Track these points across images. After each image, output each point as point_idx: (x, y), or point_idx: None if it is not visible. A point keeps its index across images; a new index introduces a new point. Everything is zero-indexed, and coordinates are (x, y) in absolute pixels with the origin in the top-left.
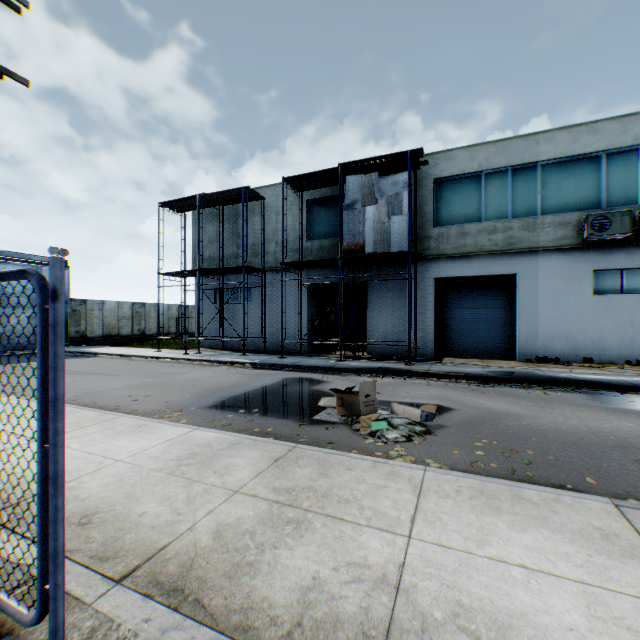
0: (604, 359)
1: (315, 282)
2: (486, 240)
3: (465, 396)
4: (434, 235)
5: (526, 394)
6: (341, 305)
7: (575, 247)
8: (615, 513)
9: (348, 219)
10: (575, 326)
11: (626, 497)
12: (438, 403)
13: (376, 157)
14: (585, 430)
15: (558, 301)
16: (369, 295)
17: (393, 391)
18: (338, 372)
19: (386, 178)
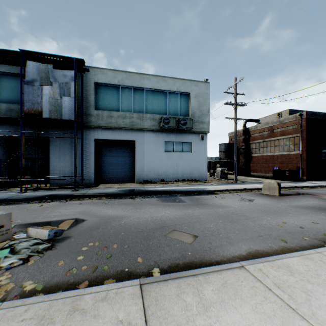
0: (168, 180)
1: (4, 134)
2: (122, 121)
3: (99, 208)
4: (94, 114)
5: (133, 202)
6: (22, 152)
7: (158, 130)
8: (138, 294)
9: (29, 91)
10: (158, 166)
11: (154, 266)
12: (78, 217)
13: (52, 54)
14: (151, 220)
15: (152, 154)
16: (51, 146)
17: (50, 212)
18: (13, 202)
19: (59, 70)
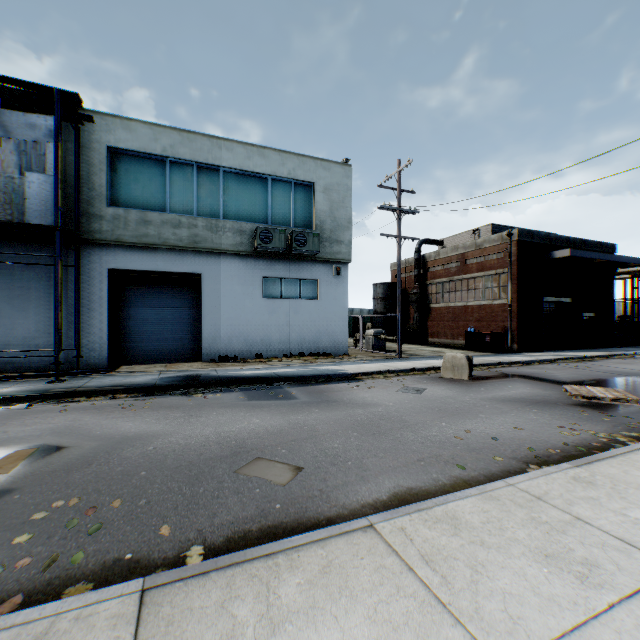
0: (271, 354)
1: None
2: (171, 233)
3: (105, 419)
4: (109, 216)
5: (186, 402)
6: None
7: (251, 254)
8: (130, 615)
9: None
10: (251, 326)
11: (195, 542)
12: (47, 442)
13: None
14: (215, 439)
15: (238, 303)
16: (2, 284)
17: None
18: None
19: (17, 113)
